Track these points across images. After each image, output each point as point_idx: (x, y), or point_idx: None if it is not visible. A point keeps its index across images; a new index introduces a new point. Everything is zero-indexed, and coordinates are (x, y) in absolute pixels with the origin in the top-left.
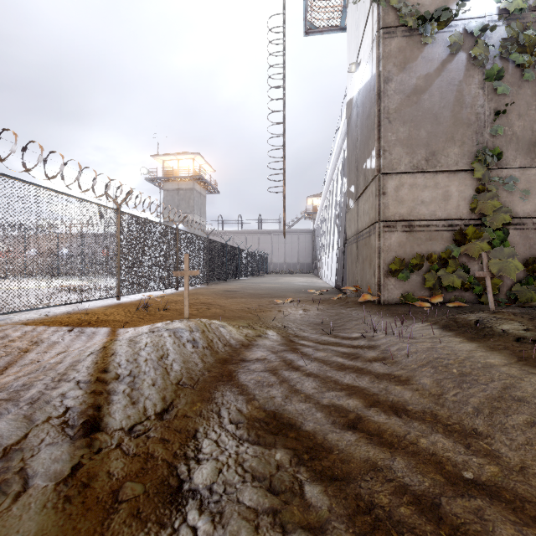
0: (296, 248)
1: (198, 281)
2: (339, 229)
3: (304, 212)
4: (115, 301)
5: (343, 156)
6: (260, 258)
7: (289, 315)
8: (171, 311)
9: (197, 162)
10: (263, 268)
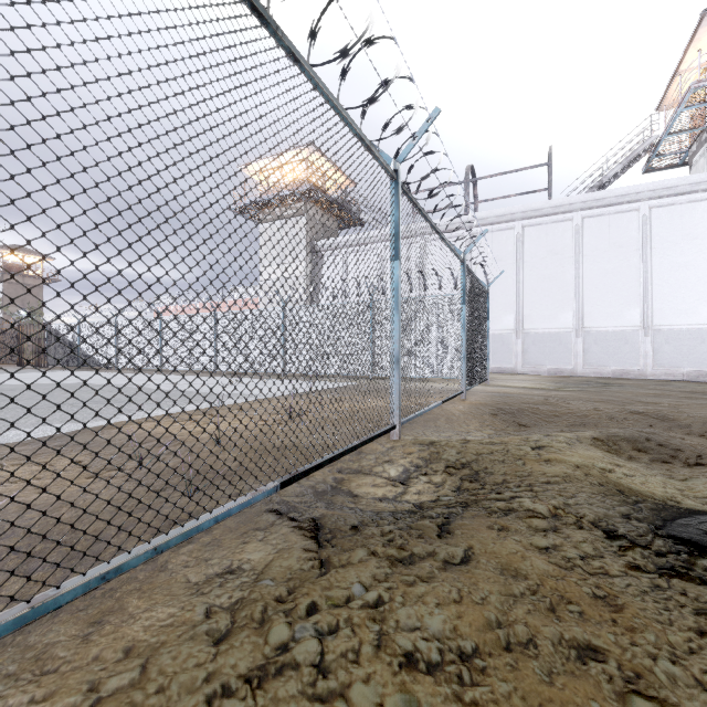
0: None
1: None
2: None
3: None
4: None
5: None
6: None
7: None
8: None
9: None
10: None
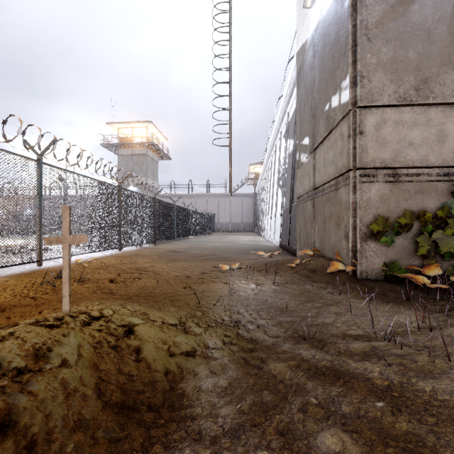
0: (240, 209)
1: (145, 241)
2: (283, 189)
3: (247, 178)
4: (35, 267)
5: (287, 118)
6: (207, 218)
7: (238, 289)
8: (87, 284)
9: (150, 130)
10: (210, 227)
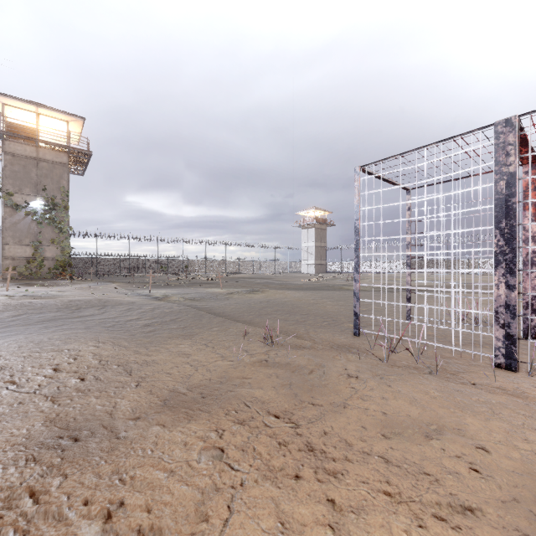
0: None
1: None
2: None
3: None
4: None
5: None
6: None
7: None
8: None
9: None
10: None
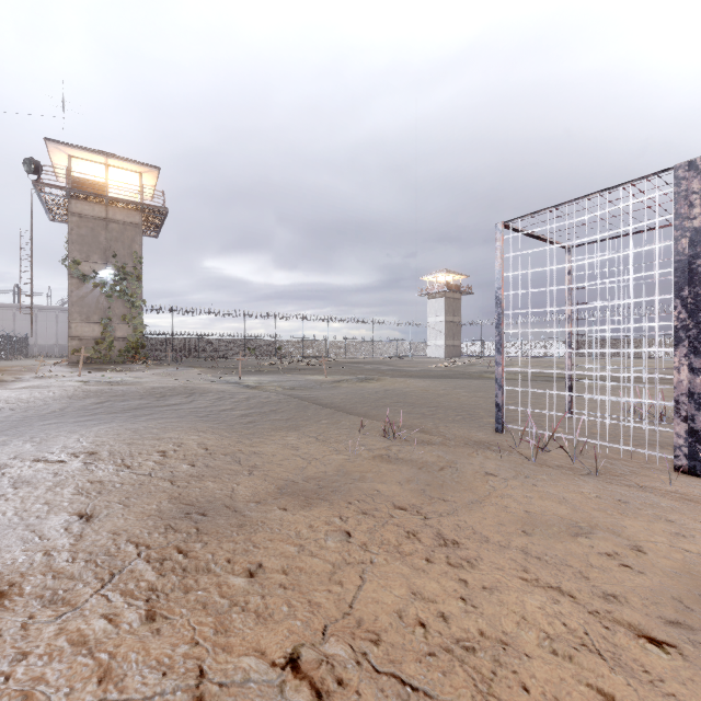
0: None
1: None
2: None
3: None
4: None
5: None
6: (16, 340)
7: None
8: None
9: None
10: (21, 351)
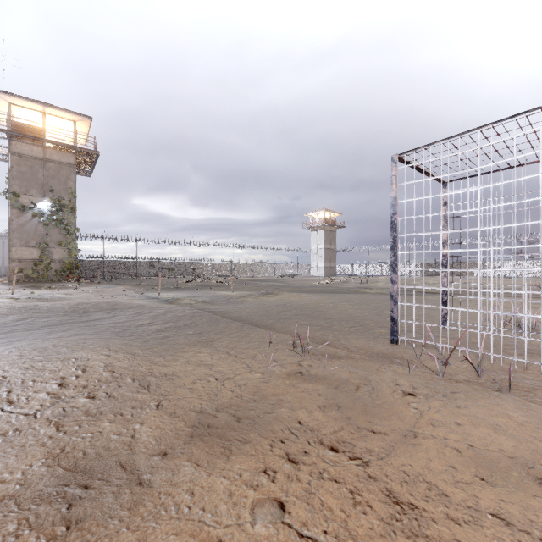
0: None
1: None
2: None
3: None
4: None
5: None
6: None
7: None
8: None
9: None
10: None
